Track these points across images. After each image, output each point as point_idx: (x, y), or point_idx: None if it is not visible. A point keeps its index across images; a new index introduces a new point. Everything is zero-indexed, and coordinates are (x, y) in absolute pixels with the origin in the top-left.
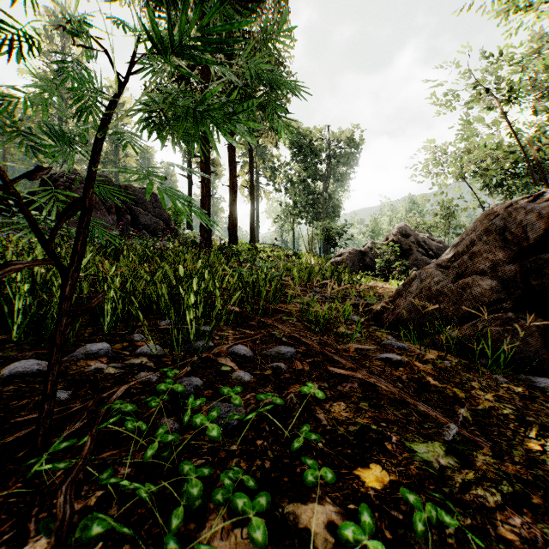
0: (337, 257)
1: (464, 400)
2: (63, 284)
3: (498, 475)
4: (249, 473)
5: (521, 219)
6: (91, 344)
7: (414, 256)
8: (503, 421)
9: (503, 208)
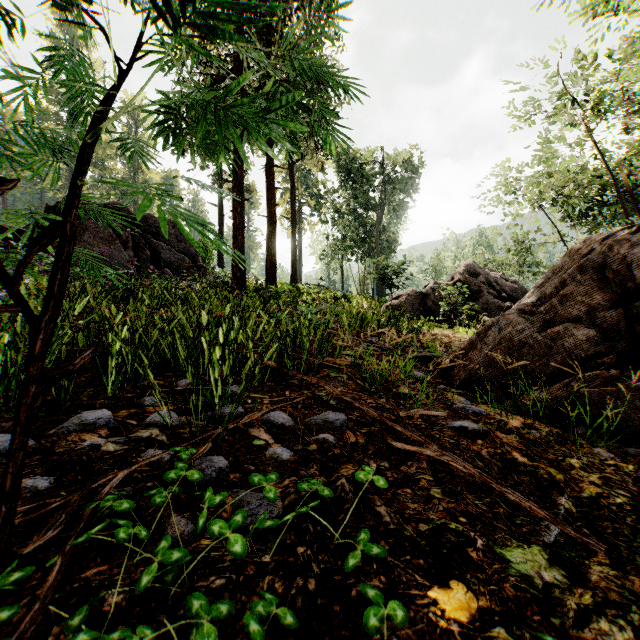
0: (394, 300)
1: (563, 484)
2: (34, 339)
3: (623, 596)
4: (286, 598)
5: (624, 253)
6: (88, 411)
7: (485, 298)
8: (617, 514)
9: (598, 240)
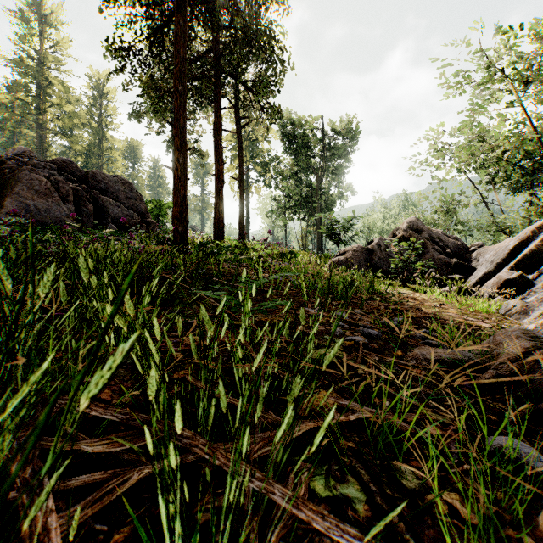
0: (340, 256)
1: None
2: None
3: None
4: None
5: None
6: None
7: (430, 254)
8: None
9: None
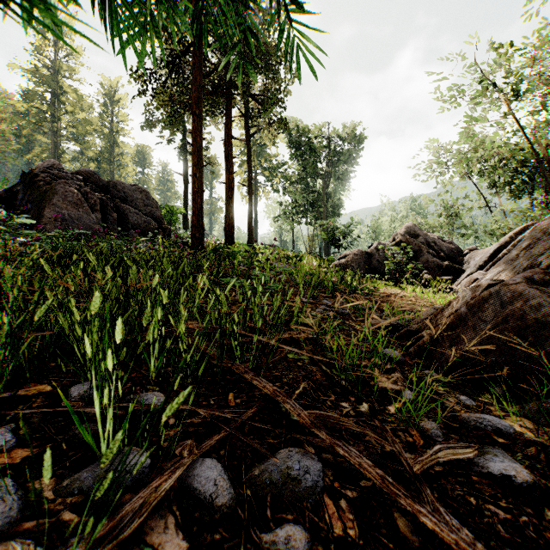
0: (341, 259)
1: None
2: None
3: None
4: None
5: None
6: None
7: (425, 257)
8: None
9: None
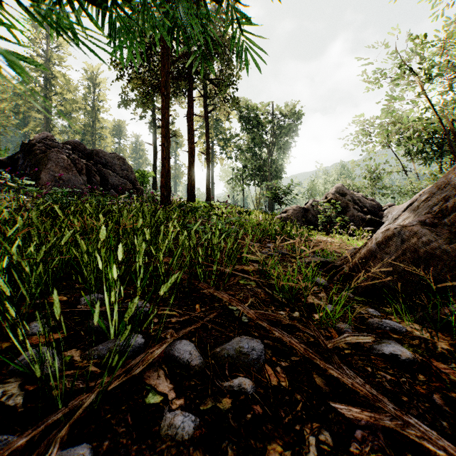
0: (283, 214)
1: None
2: None
3: None
4: None
5: None
6: None
7: (351, 212)
8: None
9: None
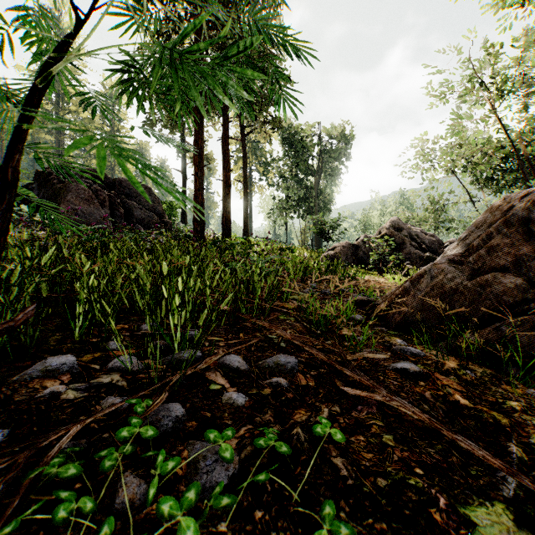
0: (330, 251)
1: (509, 428)
2: None
3: None
4: None
5: None
6: (52, 357)
7: (407, 249)
8: None
9: (517, 198)
